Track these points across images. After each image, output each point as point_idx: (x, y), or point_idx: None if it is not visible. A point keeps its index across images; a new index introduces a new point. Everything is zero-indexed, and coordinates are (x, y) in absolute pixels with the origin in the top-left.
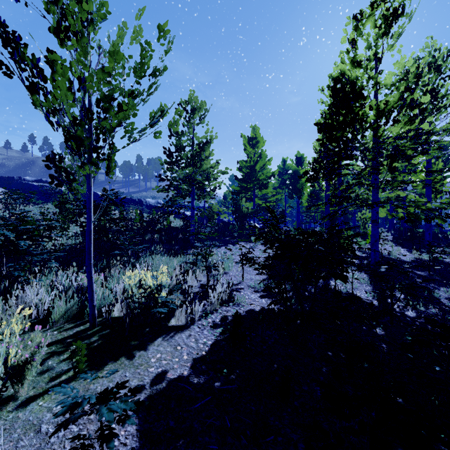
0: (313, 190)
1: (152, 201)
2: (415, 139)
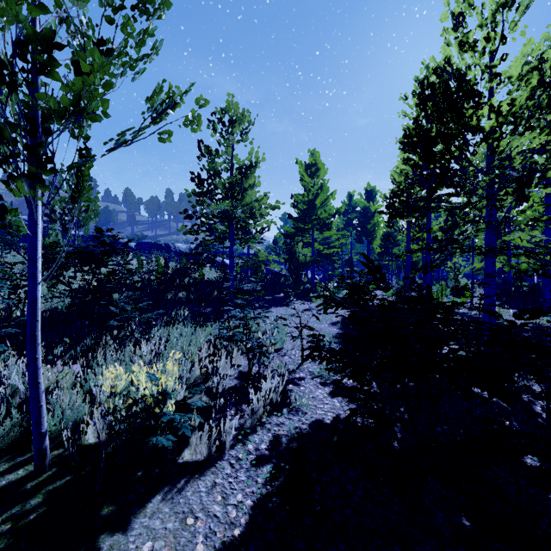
0: (387, 233)
1: (183, 246)
2: None
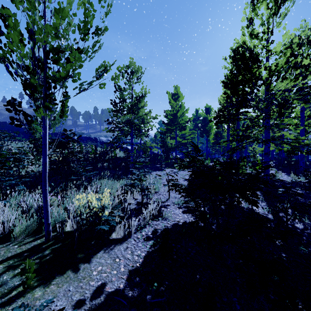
0: (217, 131)
1: (104, 139)
2: (300, 91)
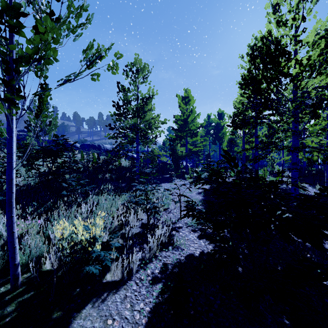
0: (230, 138)
1: (109, 146)
2: None
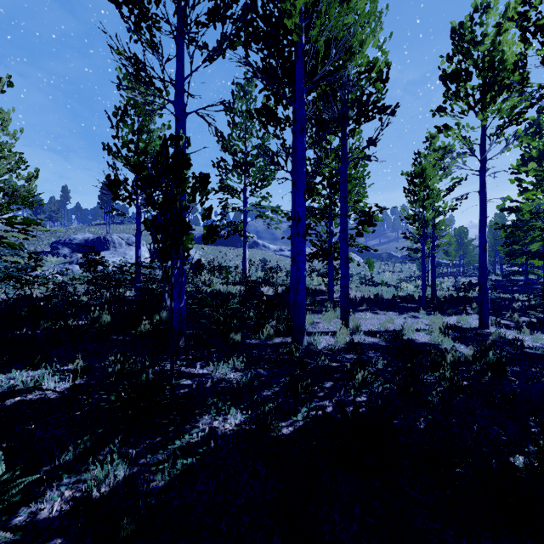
0: None
1: None
2: None
